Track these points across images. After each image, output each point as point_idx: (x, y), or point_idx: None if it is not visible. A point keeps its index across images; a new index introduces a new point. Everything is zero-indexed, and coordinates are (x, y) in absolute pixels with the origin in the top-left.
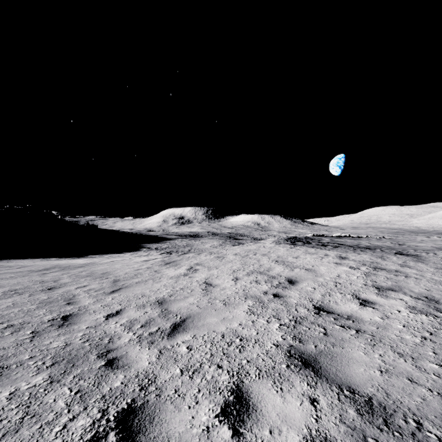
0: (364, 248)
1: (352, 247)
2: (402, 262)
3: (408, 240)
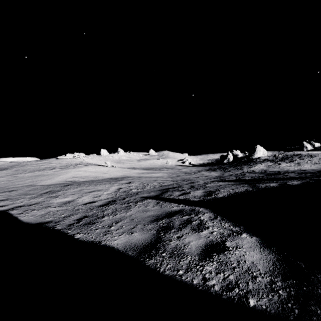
0: None
1: None
2: None
3: None
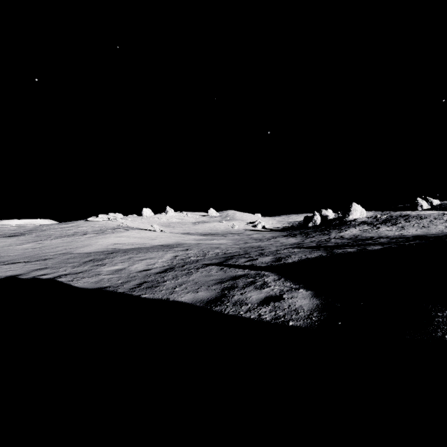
0: None
1: None
2: None
3: None
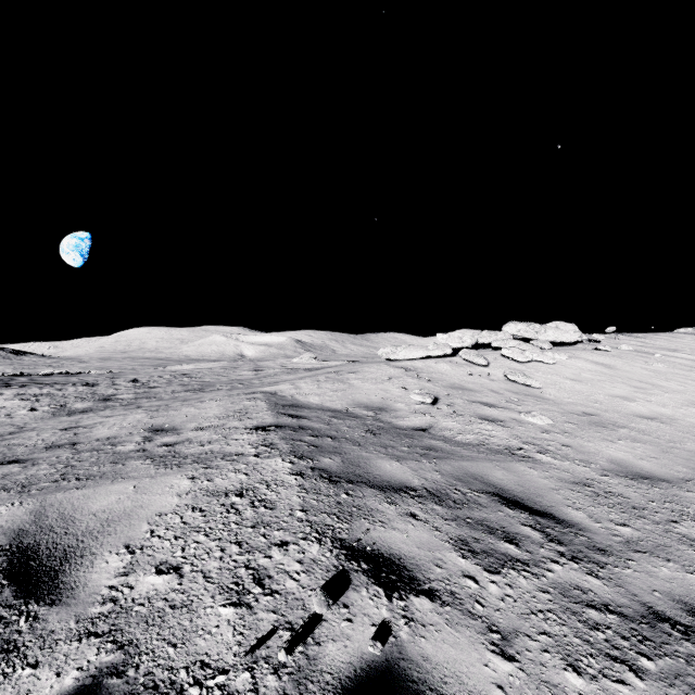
0: (58, 384)
1: (46, 384)
2: (75, 390)
3: (131, 373)
